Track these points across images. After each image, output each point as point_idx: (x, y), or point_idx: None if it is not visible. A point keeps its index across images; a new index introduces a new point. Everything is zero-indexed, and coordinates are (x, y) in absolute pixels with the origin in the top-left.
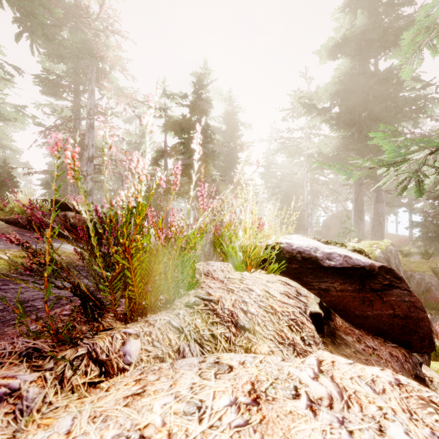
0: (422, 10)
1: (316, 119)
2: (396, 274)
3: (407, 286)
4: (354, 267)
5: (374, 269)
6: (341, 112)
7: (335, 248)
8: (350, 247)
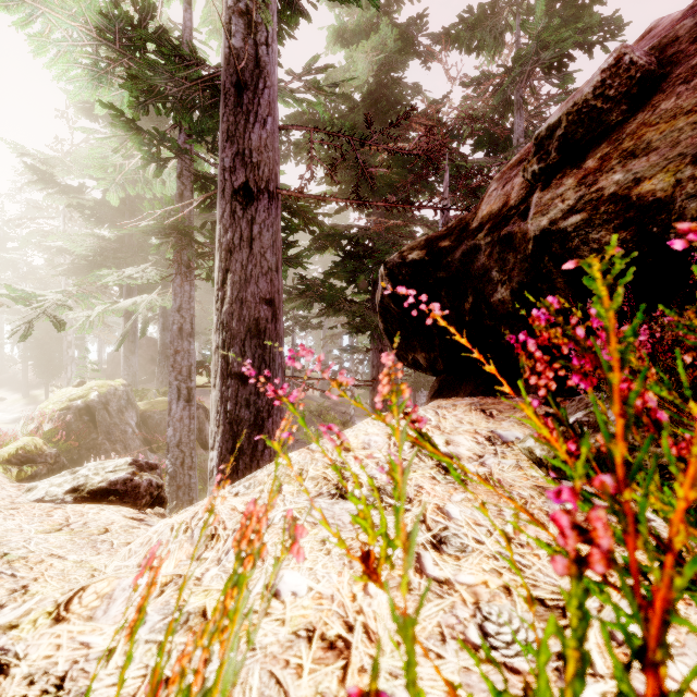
0: (92, 151)
1: (61, 198)
2: None
3: None
4: None
5: None
6: (100, 202)
7: None
8: None
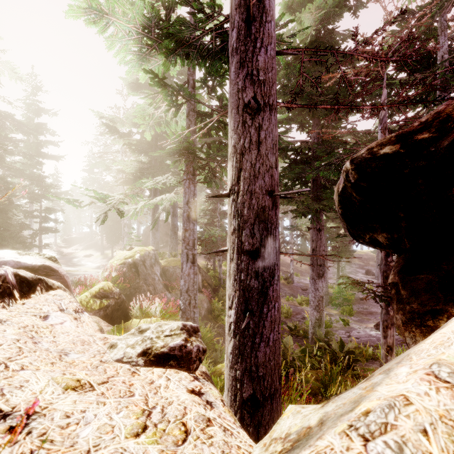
0: (138, 107)
1: (120, 140)
2: (52, 268)
3: (60, 274)
4: (21, 267)
5: (35, 267)
6: (139, 141)
7: (26, 257)
8: (46, 255)
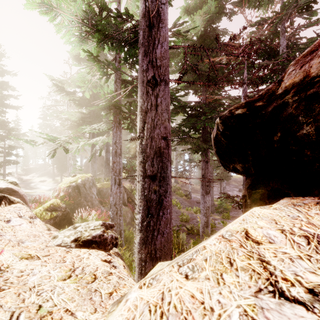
0: (79, 74)
1: (67, 97)
2: (13, 190)
3: (19, 194)
4: None
5: (0, 189)
6: (81, 97)
7: None
8: (9, 181)
